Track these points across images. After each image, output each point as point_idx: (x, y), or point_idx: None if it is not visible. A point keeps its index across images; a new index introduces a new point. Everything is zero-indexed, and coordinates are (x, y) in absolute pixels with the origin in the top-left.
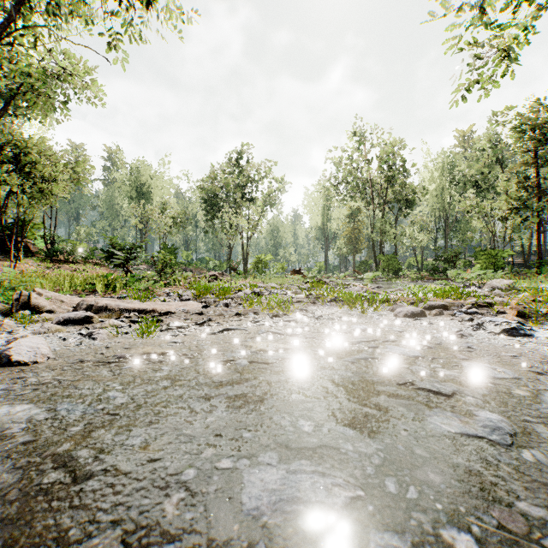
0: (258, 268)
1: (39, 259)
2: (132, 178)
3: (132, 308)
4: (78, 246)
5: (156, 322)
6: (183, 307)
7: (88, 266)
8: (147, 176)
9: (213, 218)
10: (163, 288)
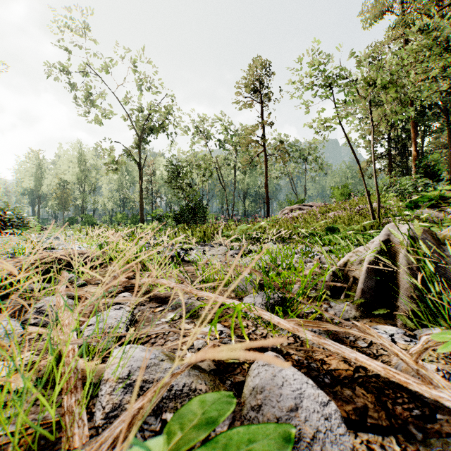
0: None
1: None
2: None
3: None
4: None
5: None
6: None
7: None
8: None
9: None
10: None
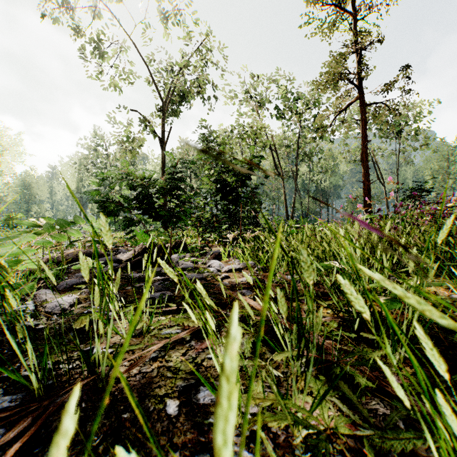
0: (9, 224)
1: None
2: None
3: None
4: None
5: None
6: None
7: None
8: None
9: None
10: None
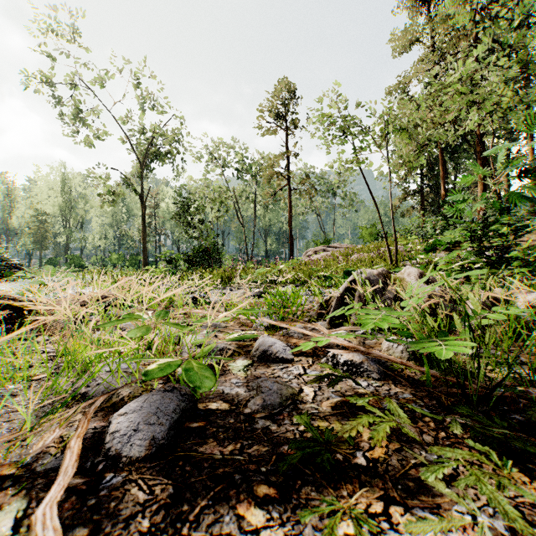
0: None
1: None
2: None
3: None
4: None
5: None
6: None
7: None
8: None
9: None
10: None
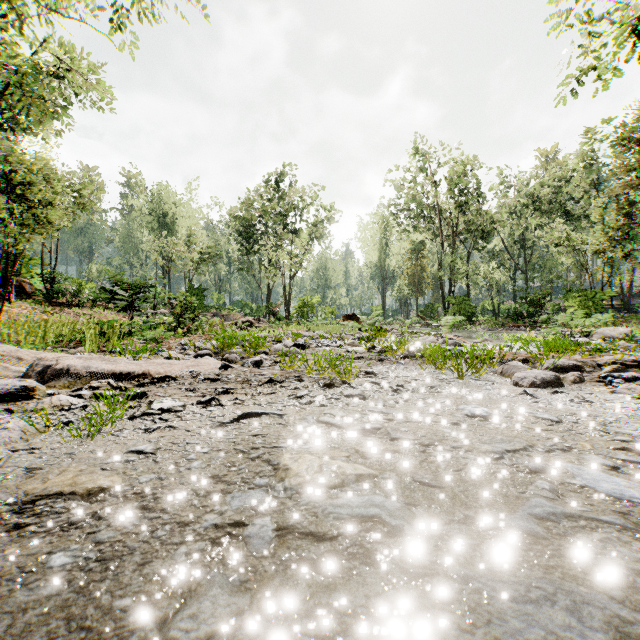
0: (302, 313)
1: (36, 302)
2: (153, 206)
3: (111, 371)
4: (84, 286)
5: (135, 397)
6: (192, 368)
7: (96, 311)
8: (171, 204)
9: (249, 253)
10: (180, 339)
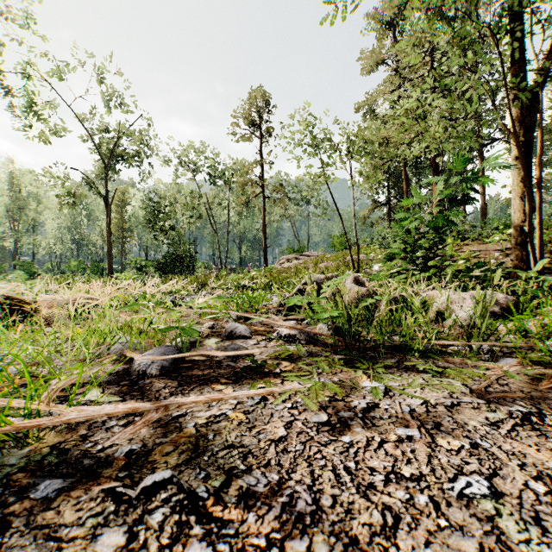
0: None
1: None
2: None
3: None
4: None
5: None
6: None
7: None
8: None
9: None
10: None
